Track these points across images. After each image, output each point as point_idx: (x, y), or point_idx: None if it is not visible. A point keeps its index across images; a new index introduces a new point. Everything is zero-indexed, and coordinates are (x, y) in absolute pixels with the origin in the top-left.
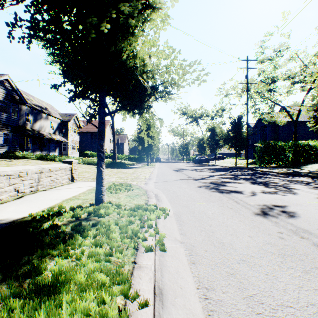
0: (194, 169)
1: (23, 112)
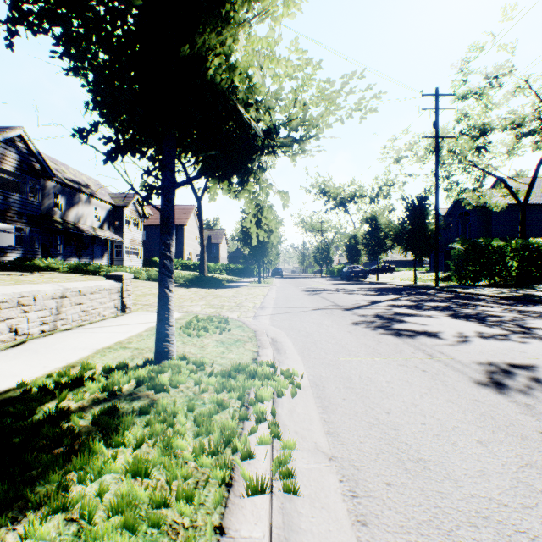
0: (341, 290)
1: (48, 192)
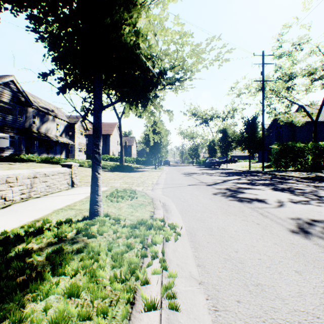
0: (205, 173)
1: (29, 114)
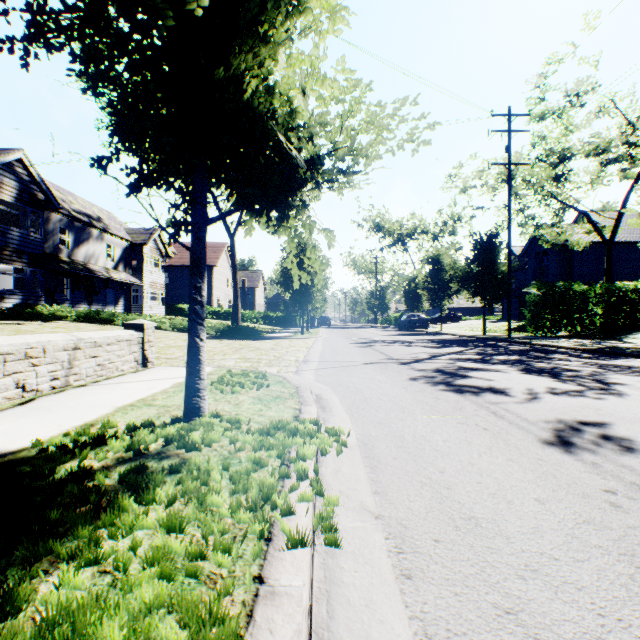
0: (399, 341)
1: (53, 226)
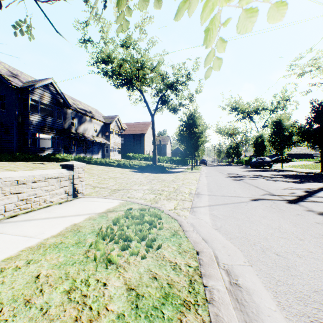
0: (259, 176)
1: (68, 116)
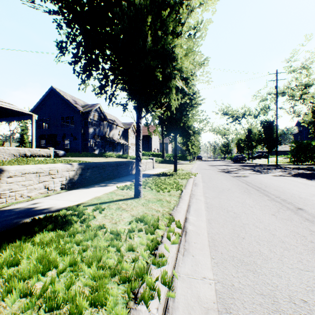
0: (226, 165)
1: (104, 126)
